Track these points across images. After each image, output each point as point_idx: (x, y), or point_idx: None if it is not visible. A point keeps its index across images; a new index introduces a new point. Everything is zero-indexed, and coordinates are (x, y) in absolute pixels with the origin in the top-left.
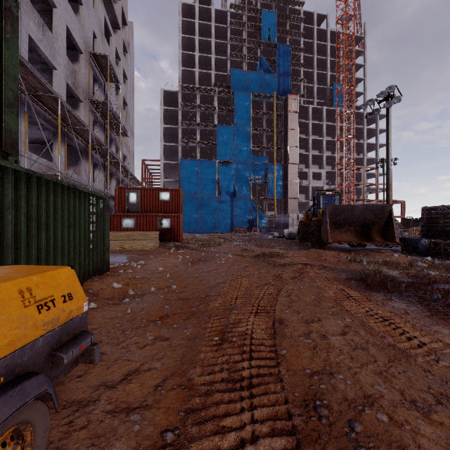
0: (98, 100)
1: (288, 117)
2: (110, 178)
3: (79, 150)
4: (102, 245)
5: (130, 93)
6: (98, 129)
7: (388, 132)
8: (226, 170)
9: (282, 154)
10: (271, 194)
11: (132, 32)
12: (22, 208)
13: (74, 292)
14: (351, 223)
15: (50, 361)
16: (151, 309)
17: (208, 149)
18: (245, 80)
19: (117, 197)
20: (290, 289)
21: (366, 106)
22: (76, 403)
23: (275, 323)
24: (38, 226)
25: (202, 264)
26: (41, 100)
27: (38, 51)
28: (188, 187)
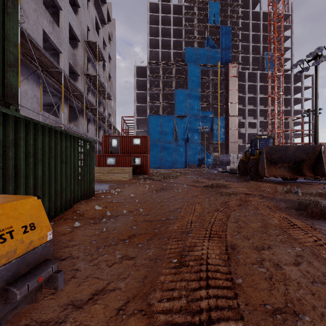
0: (90, 74)
1: (229, 81)
2: (99, 130)
3: (78, 110)
4: (88, 176)
5: (113, 69)
6: (91, 94)
7: (316, 86)
8: (182, 122)
9: (224, 109)
10: (216, 139)
11: (114, 26)
12: (21, 147)
13: (38, 222)
14: (285, 160)
15: (4, 295)
16: (122, 228)
17: (168, 107)
18: (195, 55)
19: (103, 142)
20: (237, 215)
21: (296, 66)
22: (44, 324)
23: (228, 249)
24: (35, 161)
25: (164, 192)
26: (51, 74)
27: (49, 41)
28: (154, 135)
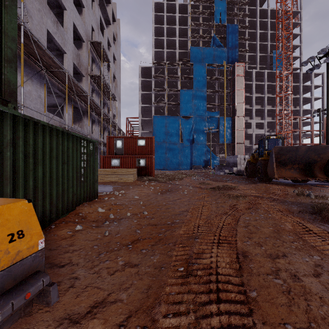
0: (95, 75)
1: (236, 80)
2: (104, 131)
3: (82, 111)
4: (91, 178)
5: (118, 70)
6: (95, 95)
7: (328, 83)
8: (187, 123)
9: (230, 109)
10: (222, 140)
11: (119, 26)
12: (20, 147)
13: (28, 229)
14: (295, 161)
15: None
16: (125, 232)
17: (173, 108)
18: (201, 54)
19: (108, 143)
20: (247, 219)
21: (307, 63)
22: None
23: (239, 257)
24: (35, 162)
25: (169, 194)
26: (55, 74)
27: (54, 41)
28: (159, 136)
